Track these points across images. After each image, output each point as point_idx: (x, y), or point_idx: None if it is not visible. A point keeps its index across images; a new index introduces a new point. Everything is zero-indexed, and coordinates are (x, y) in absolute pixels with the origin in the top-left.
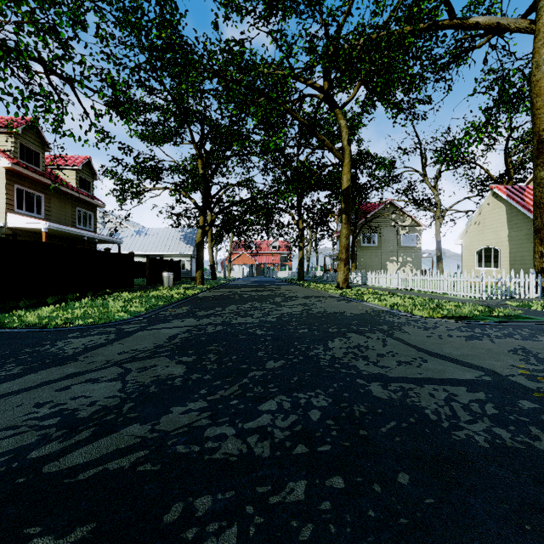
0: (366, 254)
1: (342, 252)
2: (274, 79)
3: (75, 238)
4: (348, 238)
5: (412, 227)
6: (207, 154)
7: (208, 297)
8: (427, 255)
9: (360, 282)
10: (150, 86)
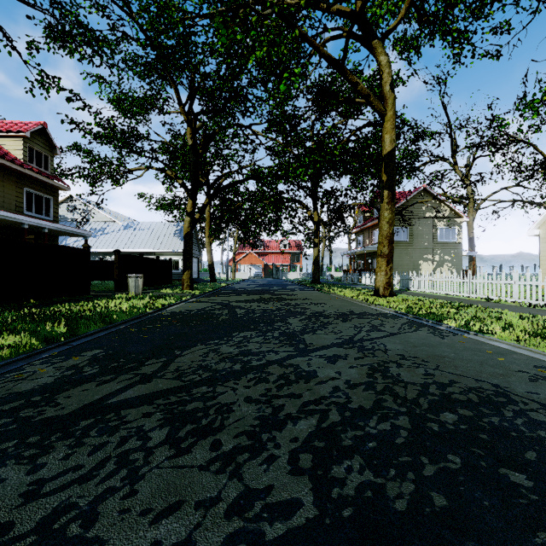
0: (395, 251)
1: (383, 244)
2: (285, 1)
3: (17, 227)
4: (393, 224)
5: (451, 219)
6: (196, 116)
7: (177, 314)
8: (468, 253)
9: (399, 286)
10: (107, 6)
